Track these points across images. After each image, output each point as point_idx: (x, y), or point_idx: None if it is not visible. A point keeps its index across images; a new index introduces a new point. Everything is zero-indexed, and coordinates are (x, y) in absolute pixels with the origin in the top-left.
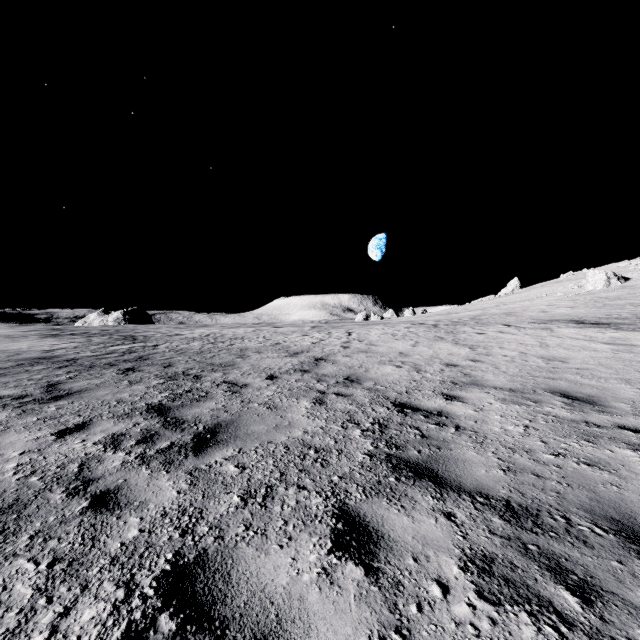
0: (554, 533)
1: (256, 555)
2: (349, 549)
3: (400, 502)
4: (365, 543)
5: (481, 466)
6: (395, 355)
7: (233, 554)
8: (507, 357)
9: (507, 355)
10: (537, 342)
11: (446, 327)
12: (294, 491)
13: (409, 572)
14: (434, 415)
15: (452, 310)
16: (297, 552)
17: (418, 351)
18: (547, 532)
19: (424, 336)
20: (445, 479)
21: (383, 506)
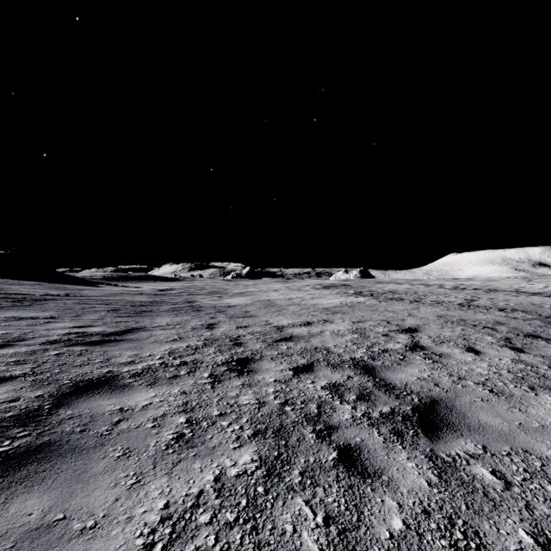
0: None
1: None
2: None
3: None
4: None
5: None
6: None
7: None
8: None
9: None
10: None
11: None
12: None
13: None
14: None
15: None
16: None
17: None
18: None
19: None
20: None
21: None
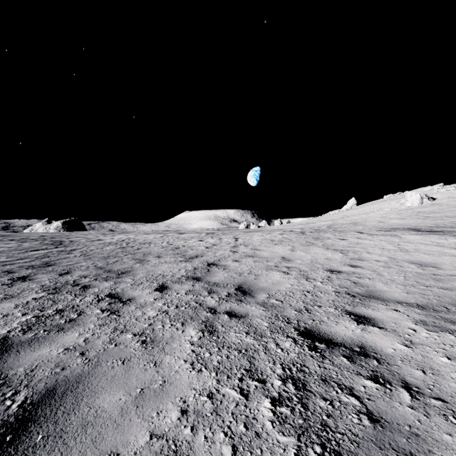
0: None
1: None
2: None
3: None
4: None
5: None
6: (279, 260)
7: None
8: (380, 262)
9: (379, 260)
10: (396, 247)
11: (312, 234)
12: None
13: None
14: (359, 355)
15: (309, 221)
16: None
17: (298, 256)
18: None
19: (297, 241)
20: None
21: None
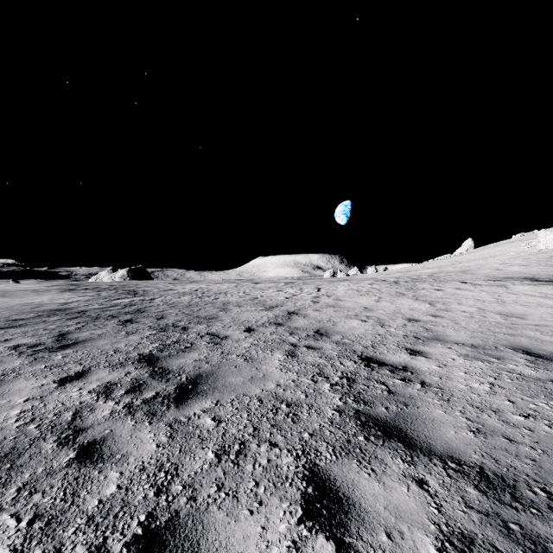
0: (536, 510)
1: (226, 521)
2: (319, 519)
3: (370, 465)
4: (336, 512)
5: (450, 426)
6: (360, 310)
7: (204, 519)
8: (466, 313)
9: (466, 311)
10: (494, 298)
11: (406, 284)
12: (266, 448)
13: (383, 551)
14: (399, 370)
15: (411, 268)
16: (267, 520)
17: (381, 306)
18: (528, 508)
19: (386, 292)
20: (414, 440)
21: (353, 469)
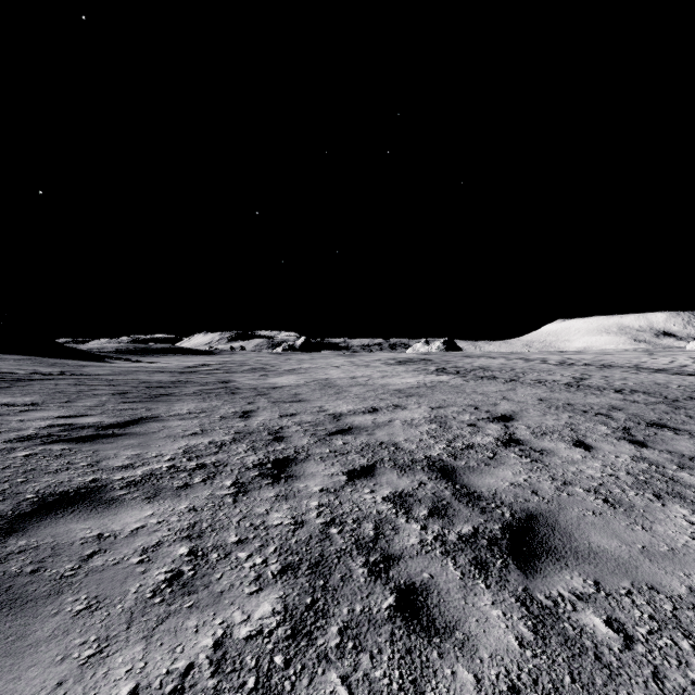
0: None
1: None
2: None
3: None
4: None
5: None
6: None
7: None
8: None
9: None
10: None
11: None
12: None
13: None
14: None
15: None
16: None
17: None
18: None
19: None
20: None
21: None
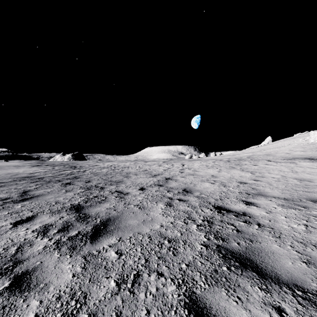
0: None
1: None
2: None
3: (236, 293)
4: None
5: (287, 258)
6: (209, 177)
7: None
8: (275, 178)
9: (274, 177)
10: (290, 170)
11: (235, 162)
12: (154, 277)
13: None
14: (241, 215)
15: (236, 153)
16: None
17: (222, 174)
18: None
19: (223, 166)
20: (264, 270)
21: (223, 297)
